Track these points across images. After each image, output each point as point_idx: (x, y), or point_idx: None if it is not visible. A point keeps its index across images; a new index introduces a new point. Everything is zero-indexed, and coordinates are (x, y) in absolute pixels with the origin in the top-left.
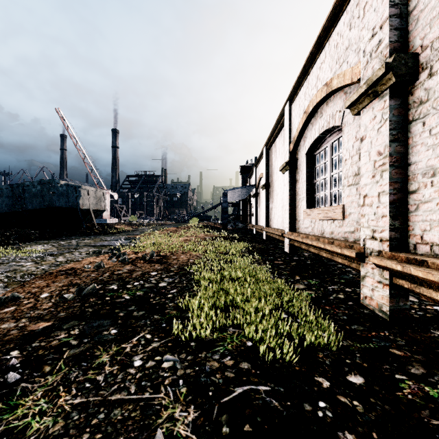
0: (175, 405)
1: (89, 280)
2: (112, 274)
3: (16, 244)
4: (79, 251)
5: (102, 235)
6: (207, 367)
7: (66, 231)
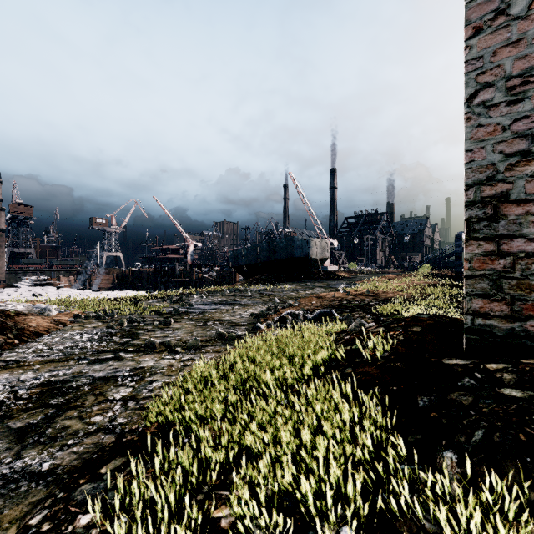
0: (368, 320)
1: (331, 299)
2: (342, 298)
3: (277, 283)
4: (316, 289)
5: (327, 280)
6: (381, 318)
7: (300, 276)
